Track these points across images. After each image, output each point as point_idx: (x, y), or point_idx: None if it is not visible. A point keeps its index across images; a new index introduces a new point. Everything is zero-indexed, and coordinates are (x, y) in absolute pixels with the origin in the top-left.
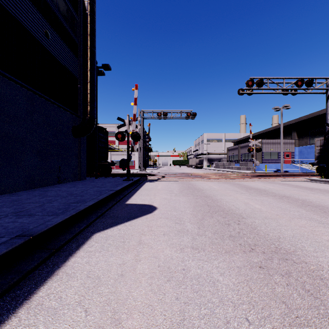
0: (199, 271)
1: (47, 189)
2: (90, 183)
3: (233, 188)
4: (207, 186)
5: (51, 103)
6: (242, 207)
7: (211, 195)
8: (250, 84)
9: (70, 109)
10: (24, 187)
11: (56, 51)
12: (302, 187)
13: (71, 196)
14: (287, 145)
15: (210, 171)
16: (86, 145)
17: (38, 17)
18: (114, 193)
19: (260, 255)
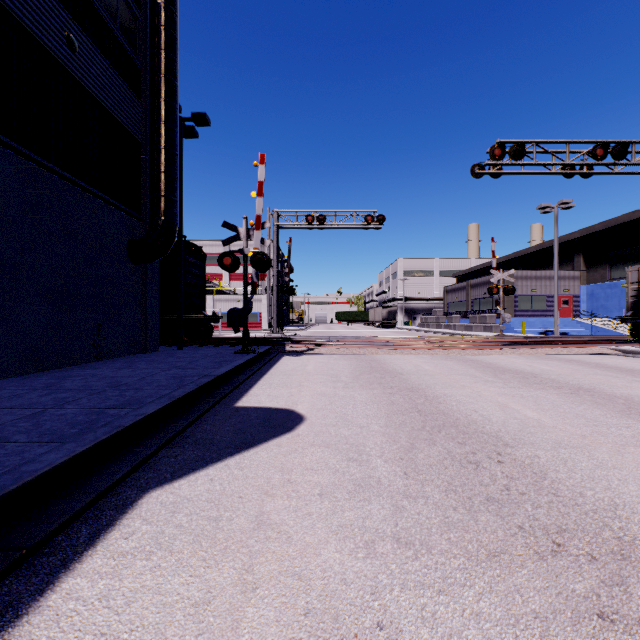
0: (426, 635)
1: (67, 374)
2: (165, 359)
3: (466, 371)
4: (411, 366)
5: (81, 190)
6: (496, 416)
7: (422, 385)
8: (498, 154)
9: (124, 205)
10: (17, 370)
11: (91, 80)
12: (609, 367)
13: (114, 389)
14: (564, 281)
15: (411, 334)
16: (158, 280)
17: (50, 4)
18: (212, 381)
19: (587, 569)
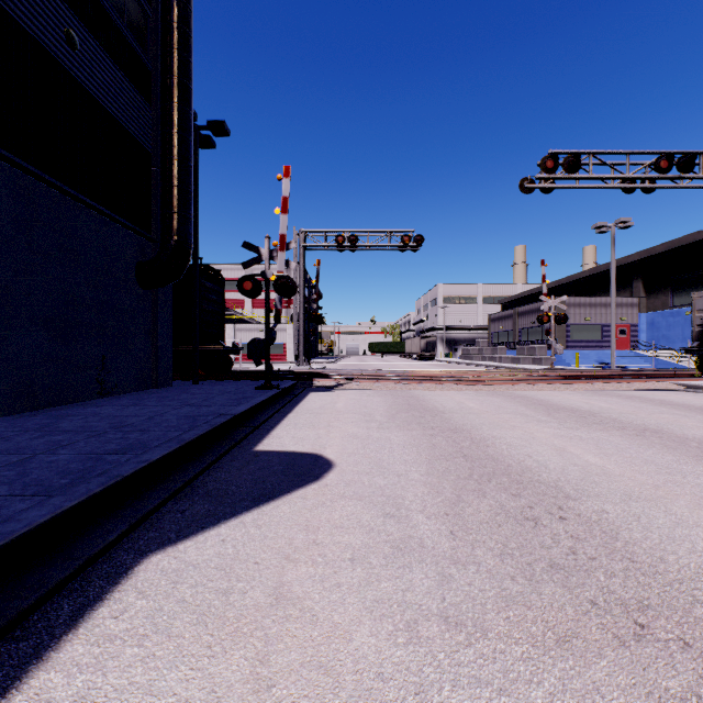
0: None
1: (65, 413)
2: (178, 395)
3: (516, 409)
4: (454, 403)
5: (82, 205)
6: (554, 461)
7: (466, 425)
8: (550, 166)
9: (132, 223)
10: (8, 408)
11: (95, 82)
12: (675, 405)
13: (116, 430)
14: (621, 308)
15: (453, 367)
16: (170, 307)
17: None
18: (229, 421)
19: (681, 659)
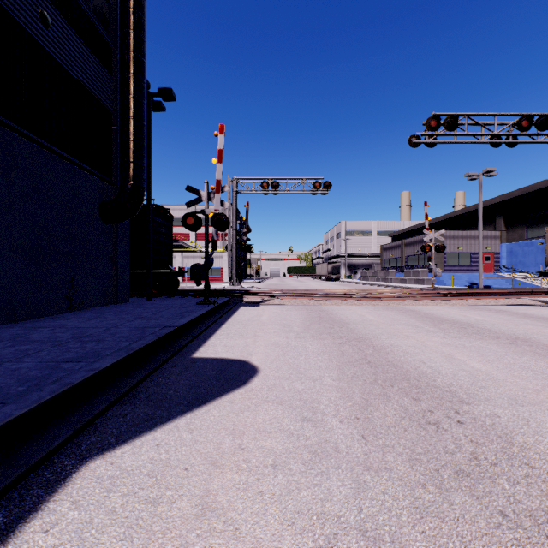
0: None
1: (38, 325)
2: (133, 309)
3: (407, 321)
4: (356, 316)
5: (54, 155)
6: (445, 367)
7: (368, 335)
8: (433, 125)
9: (96, 170)
10: None
11: (65, 55)
12: (536, 317)
13: (76, 340)
14: (486, 240)
15: (354, 286)
16: (128, 239)
17: None
18: (172, 332)
19: None
